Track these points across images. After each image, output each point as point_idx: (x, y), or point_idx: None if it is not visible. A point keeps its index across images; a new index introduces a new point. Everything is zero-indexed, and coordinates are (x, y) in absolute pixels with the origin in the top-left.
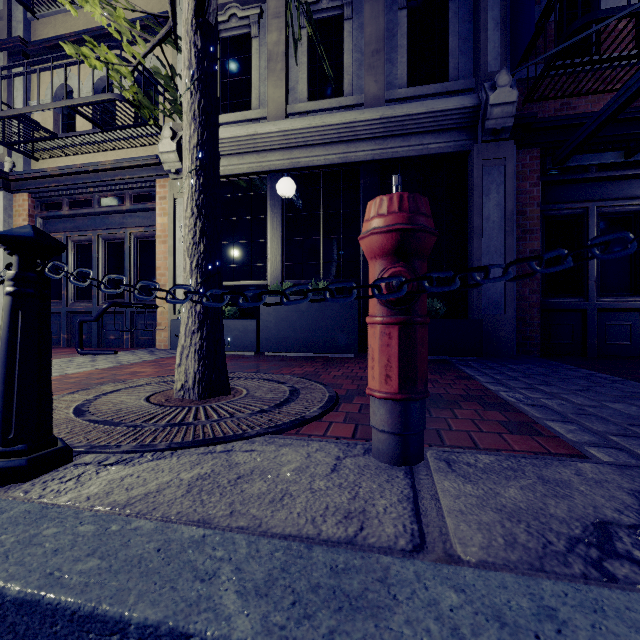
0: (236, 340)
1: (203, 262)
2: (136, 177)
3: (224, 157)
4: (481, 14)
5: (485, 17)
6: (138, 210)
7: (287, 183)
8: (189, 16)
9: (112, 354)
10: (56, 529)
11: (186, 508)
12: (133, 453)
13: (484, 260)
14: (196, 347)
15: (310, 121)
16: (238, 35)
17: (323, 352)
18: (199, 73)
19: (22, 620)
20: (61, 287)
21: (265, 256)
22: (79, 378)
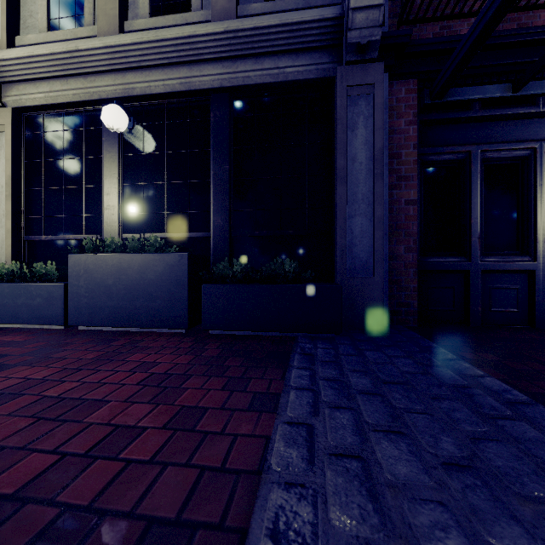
0: (39, 310)
1: None
2: None
3: (45, 81)
4: None
5: None
6: None
7: (112, 111)
8: None
9: None
10: None
11: None
12: None
13: (350, 210)
14: None
15: (142, 35)
16: None
17: (145, 326)
18: None
19: None
20: None
21: (100, 204)
22: None
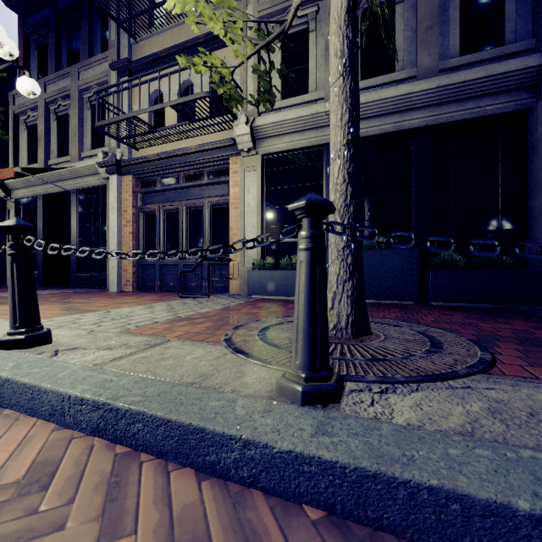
0: None
1: (352, 221)
2: (214, 157)
3: (287, 135)
4: None
5: None
6: (213, 183)
7: None
8: (342, 13)
9: (206, 298)
10: (455, 450)
11: (536, 441)
12: (383, 383)
13: None
14: (348, 293)
15: (367, 97)
16: (297, 32)
17: (384, 299)
18: (350, 60)
19: (540, 535)
20: (154, 246)
21: None
22: (212, 316)
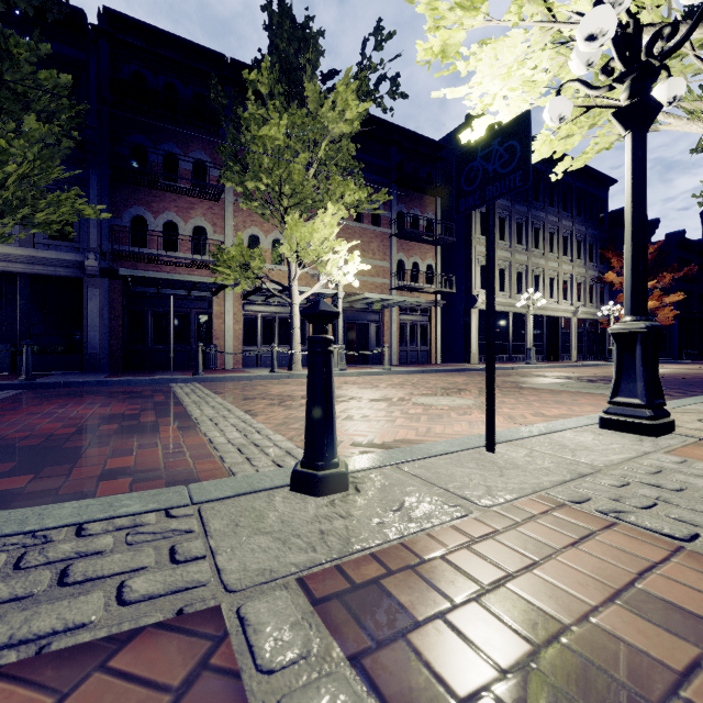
0: None
1: None
2: None
3: None
4: (87, 220)
5: (89, 222)
6: None
7: None
8: None
9: None
10: None
11: None
12: None
13: (90, 329)
14: None
15: None
16: None
17: None
18: None
19: None
20: None
21: None
22: None
